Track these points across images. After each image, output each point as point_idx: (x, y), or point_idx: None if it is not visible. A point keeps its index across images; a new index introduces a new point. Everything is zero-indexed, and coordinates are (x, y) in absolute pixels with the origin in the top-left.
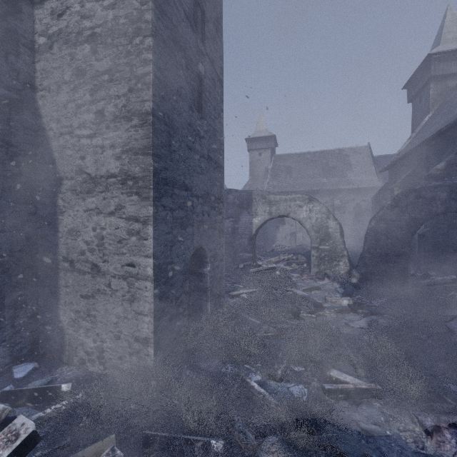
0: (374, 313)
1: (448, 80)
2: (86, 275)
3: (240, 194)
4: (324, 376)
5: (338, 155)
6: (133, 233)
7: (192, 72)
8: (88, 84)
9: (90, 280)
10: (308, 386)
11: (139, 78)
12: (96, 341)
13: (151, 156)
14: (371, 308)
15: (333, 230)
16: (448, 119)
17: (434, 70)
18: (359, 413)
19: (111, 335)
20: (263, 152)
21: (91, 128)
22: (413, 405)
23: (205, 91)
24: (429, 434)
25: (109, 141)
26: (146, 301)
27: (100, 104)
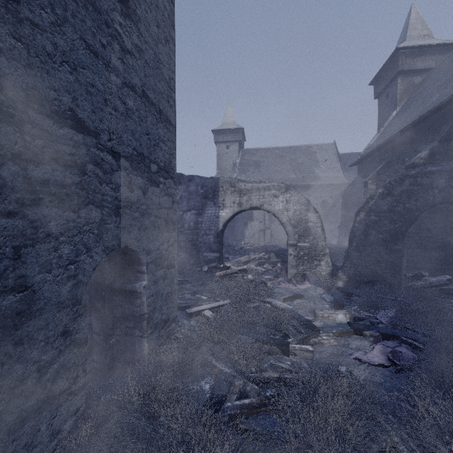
0: (387, 335)
1: (413, 76)
2: None
3: (204, 181)
4: None
5: (305, 151)
6: None
7: None
8: None
9: None
10: None
11: None
12: None
13: None
14: (381, 328)
15: (313, 225)
16: (426, 107)
17: (402, 64)
18: None
19: None
20: (230, 145)
21: None
22: None
23: None
24: None
25: None
26: None
27: None
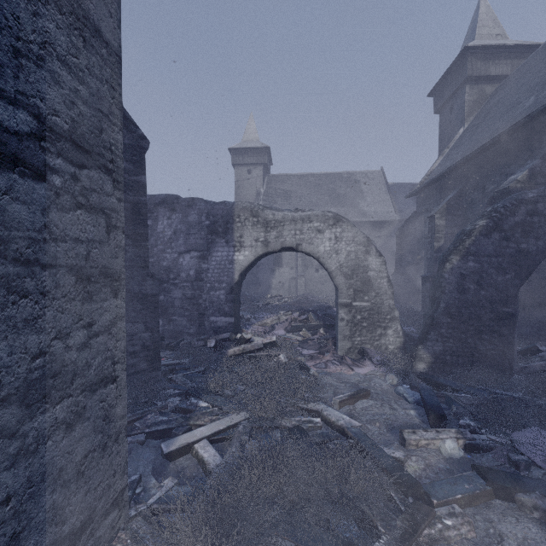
0: None
1: (484, 84)
2: None
3: (211, 207)
4: None
5: (347, 179)
6: None
7: None
8: None
9: None
10: None
11: None
12: None
13: None
14: None
15: (376, 274)
16: (516, 115)
17: (471, 69)
18: None
19: None
20: (253, 169)
21: None
22: None
23: None
24: None
25: None
26: None
27: None
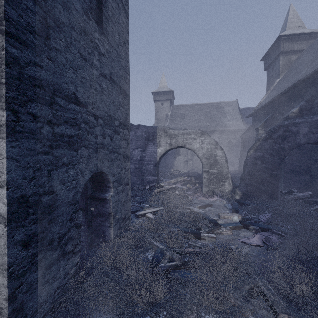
0: (264, 228)
1: (291, 55)
2: None
3: (146, 129)
4: None
5: (216, 106)
6: None
7: None
8: None
9: None
10: None
11: None
12: None
13: (2, 34)
14: (260, 224)
15: (219, 158)
16: (298, 77)
17: (283, 47)
18: None
19: None
20: (164, 103)
21: None
22: None
23: (106, 8)
24: None
25: None
26: None
27: None
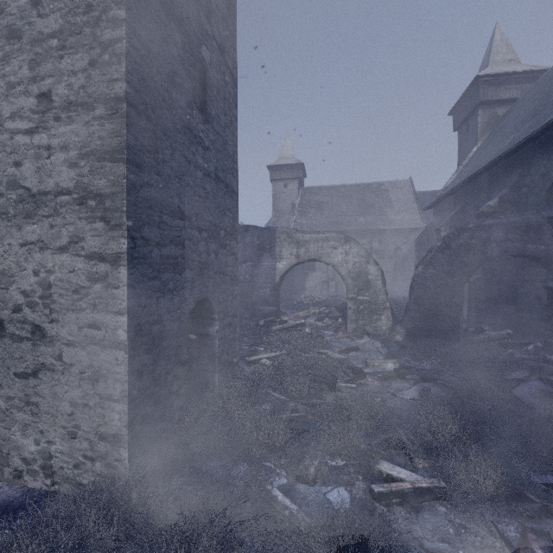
0: (426, 378)
1: (497, 107)
2: (24, 343)
3: (260, 232)
4: (371, 472)
5: (376, 189)
6: (96, 278)
7: (192, 55)
8: (27, 52)
9: (29, 351)
10: (350, 489)
11: (106, 45)
12: (39, 442)
13: (123, 162)
14: (422, 373)
15: (373, 278)
16: (500, 150)
17: (482, 94)
18: (421, 526)
19: (62, 432)
20: (289, 183)
21: (30, 120)
22: (489, 508)
23: (211, 86)
24: (515, 551)
25: (59, 140)
26: (117, 380)
27: (45, 83)
